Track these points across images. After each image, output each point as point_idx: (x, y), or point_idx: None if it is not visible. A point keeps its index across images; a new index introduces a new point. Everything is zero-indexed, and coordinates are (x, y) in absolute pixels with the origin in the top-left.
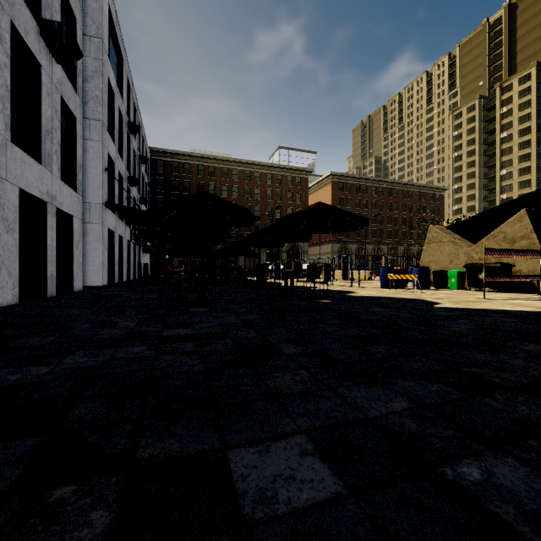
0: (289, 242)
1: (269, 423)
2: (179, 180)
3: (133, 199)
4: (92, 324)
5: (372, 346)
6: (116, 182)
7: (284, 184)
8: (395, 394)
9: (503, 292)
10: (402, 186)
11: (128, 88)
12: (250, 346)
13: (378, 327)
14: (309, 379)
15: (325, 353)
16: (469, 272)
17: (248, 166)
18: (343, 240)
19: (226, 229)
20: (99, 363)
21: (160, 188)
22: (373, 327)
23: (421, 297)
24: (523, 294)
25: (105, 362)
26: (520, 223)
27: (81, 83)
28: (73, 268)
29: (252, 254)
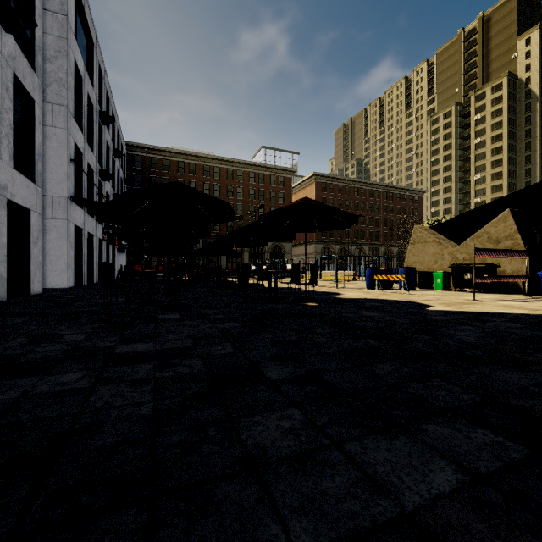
0: (272, 241)
1: (241, 540)
2: (158, 177)
3: (107, 194)
4: (29, 337)
5: (376, 364)
6: (84, 174)
7: (267, 184)
8: (430, 452)
9: (488, 292)
10: (383, 188)
11: (100, 75)
12: (224, 367)
13: (376, 337)
14: (304, 427)
15: (321, 378)
16: (455, 273)
17: (230, 165)
18: (326, 241)
19: (208, 228)
20: (2, 405)
21: (137, 184)
22: (370, 337)
23: (410, 298)
24: (509, 295)
25: (13, 401)
26: (504, 223)
27: (41, 61)
28: (30, 268)
29: (234, 255)
